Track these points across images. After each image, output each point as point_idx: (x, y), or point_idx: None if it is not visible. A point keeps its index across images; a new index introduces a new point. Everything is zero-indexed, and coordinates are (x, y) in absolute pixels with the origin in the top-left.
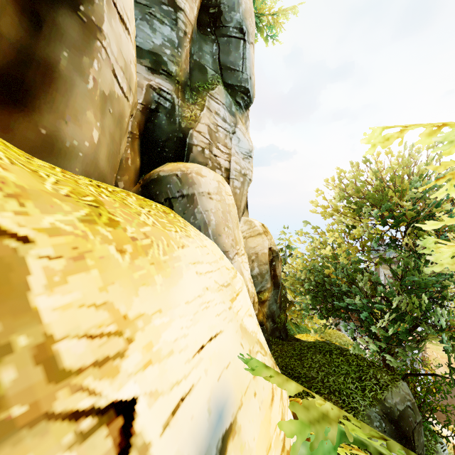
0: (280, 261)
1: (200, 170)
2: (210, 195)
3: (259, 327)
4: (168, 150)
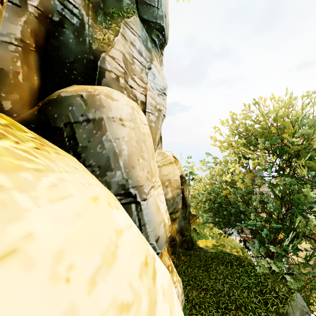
0: (187, 185)
1: (110, 92)
2: (122, 122)
3: None
4: (77, 72)
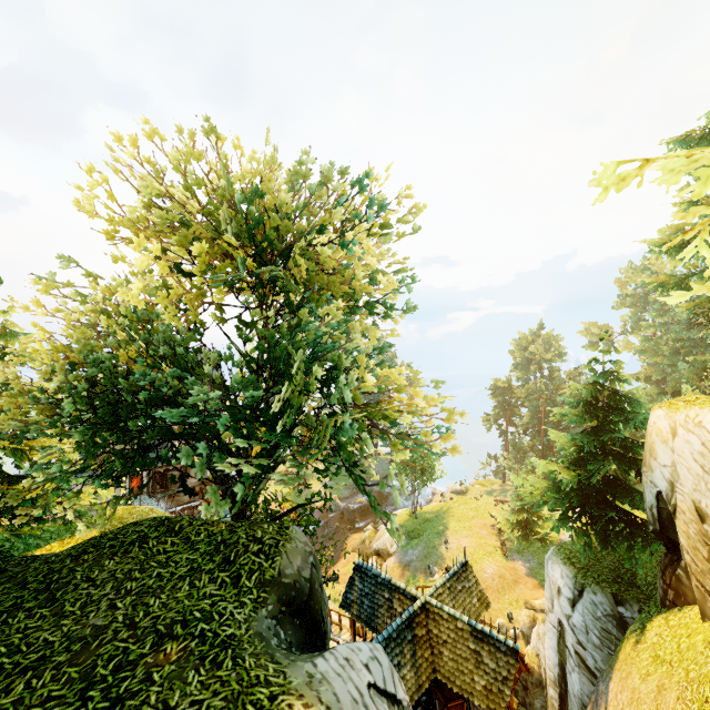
0: None
1: None
2: None
3: None
4: None
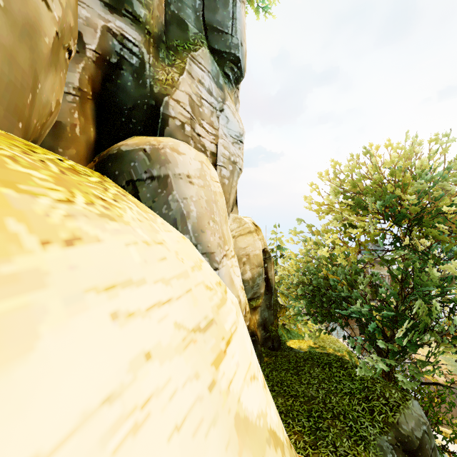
0: (272, 263)
1: (176, 145)
2: (190, 179)
3: (266, 388)
4: (136, 121)
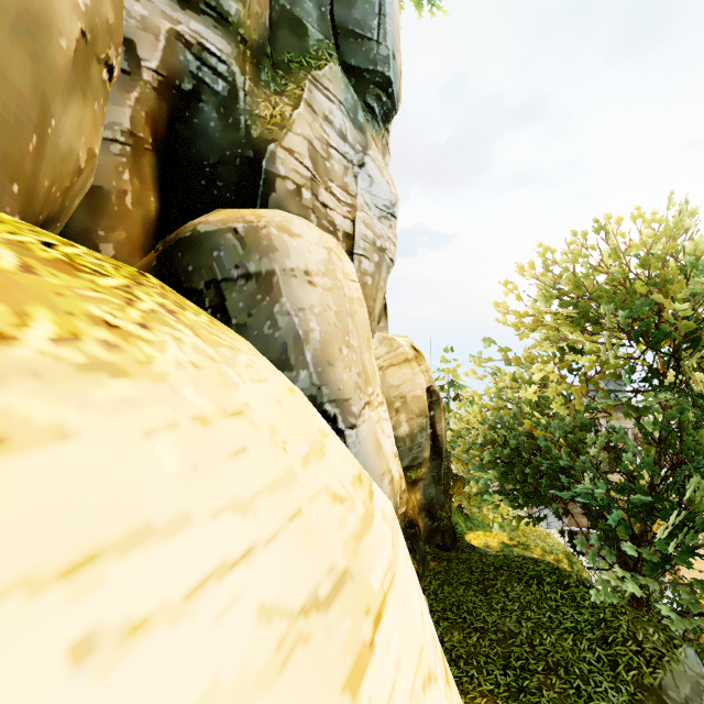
0: (443, 409)
1: (287, 222)
2: (310, 277)
3: (449, 681)
4: (224, 184)
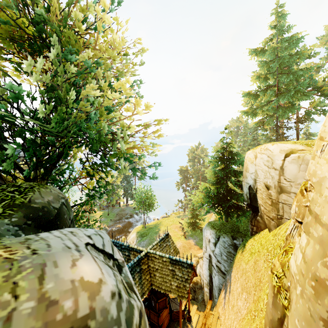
0: None
1: None
2: None
3: None
4: None
